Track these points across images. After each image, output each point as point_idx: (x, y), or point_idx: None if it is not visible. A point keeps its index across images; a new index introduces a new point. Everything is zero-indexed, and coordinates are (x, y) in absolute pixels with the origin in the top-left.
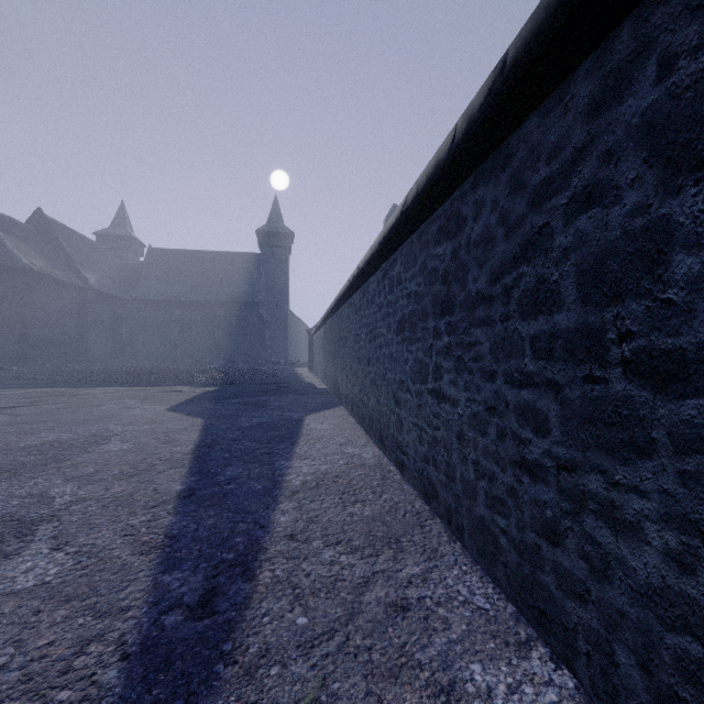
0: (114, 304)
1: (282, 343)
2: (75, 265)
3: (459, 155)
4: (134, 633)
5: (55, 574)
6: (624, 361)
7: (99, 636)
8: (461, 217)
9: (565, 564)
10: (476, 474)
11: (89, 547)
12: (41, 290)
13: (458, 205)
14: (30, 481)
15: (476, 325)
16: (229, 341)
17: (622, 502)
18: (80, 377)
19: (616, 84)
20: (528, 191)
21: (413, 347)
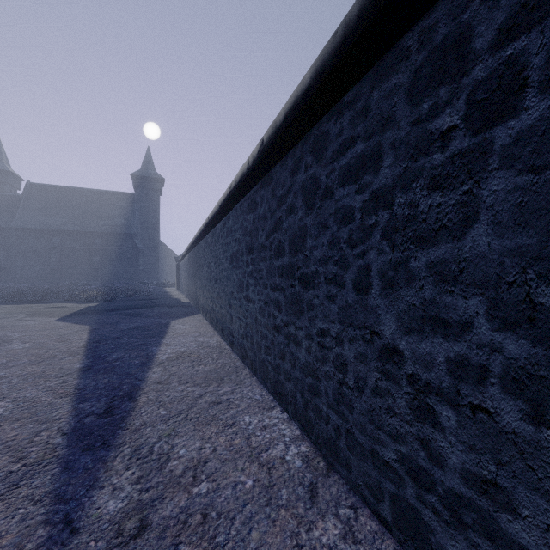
0: None
1: (154, 268)
2: None
3: (251, 172)
4: (67, 426)
5: (3, 411)
6: (298, 278)
7: (45, 429)
8: (256, 202)
9: (286, 367)
10: (261, 338)
11: (22, 398)
12: None
13: (255, 195)
14: None
15: (261, 260)
16: (106, 266)
17: (298, 334)
18: None
19: (297, 166)
20: (277, 199)
21: (237, 271)
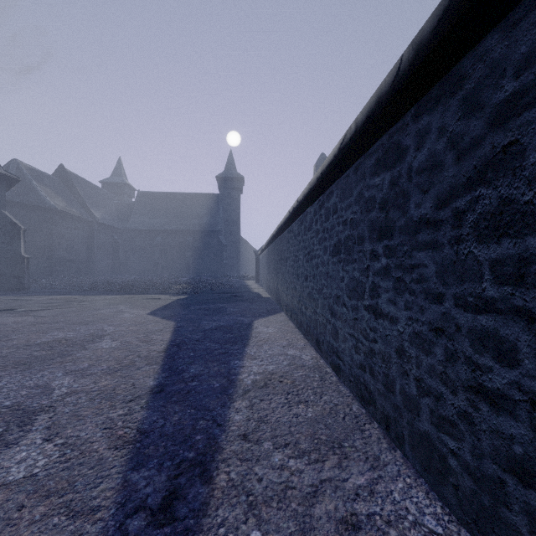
0: (114, 233)
1: (235, 262)
2: (86, 205)
3: (403, 86)
4: None
5: (42, 466)
6: None
7: None
8: (401, 147)
9: None
10: (419, 390)
11: (74, 439)
12: (62, 224)
13: (397, 137)
14: (38, 373)
15: (419, 248)
16: (196, 260)
17: None
18: (88, 287)
19: None
20: (487, 111)
21: (348, 267)
